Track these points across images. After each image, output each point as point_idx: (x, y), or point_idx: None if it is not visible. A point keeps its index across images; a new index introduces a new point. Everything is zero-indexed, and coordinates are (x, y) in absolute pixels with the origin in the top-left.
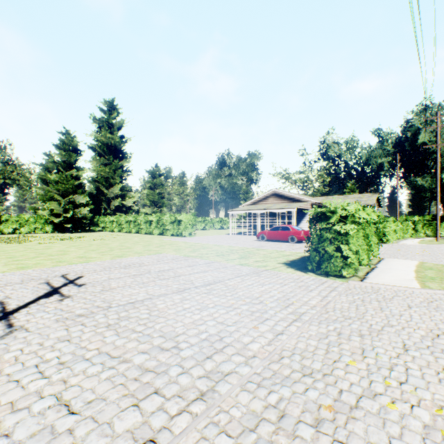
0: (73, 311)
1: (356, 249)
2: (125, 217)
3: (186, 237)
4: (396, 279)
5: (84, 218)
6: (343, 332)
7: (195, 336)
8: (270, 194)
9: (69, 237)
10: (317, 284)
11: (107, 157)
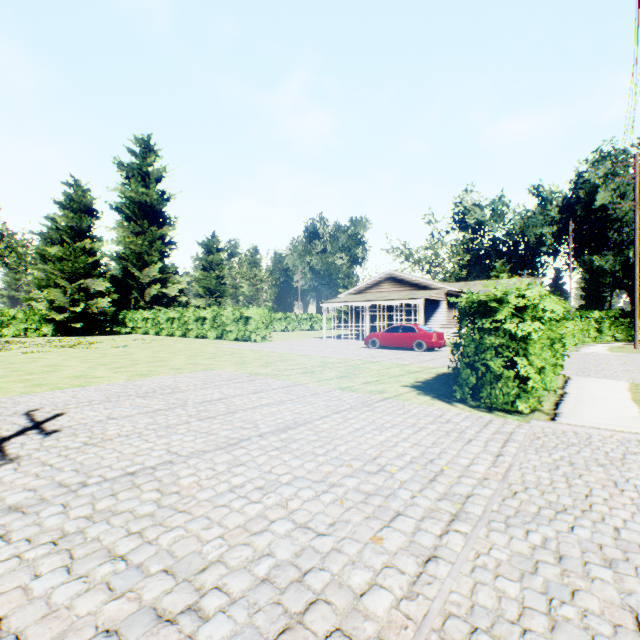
0: (3, 498)
1: (540, 364)
2: (166, 312)
3: (257, 343)
4: (611, 416)
5: (104, 314)
6: (566, 553)
7: (244, 571)
8: (384, 278)
9: (75, 343)
10: (477, 428)
11: (139, 223)
